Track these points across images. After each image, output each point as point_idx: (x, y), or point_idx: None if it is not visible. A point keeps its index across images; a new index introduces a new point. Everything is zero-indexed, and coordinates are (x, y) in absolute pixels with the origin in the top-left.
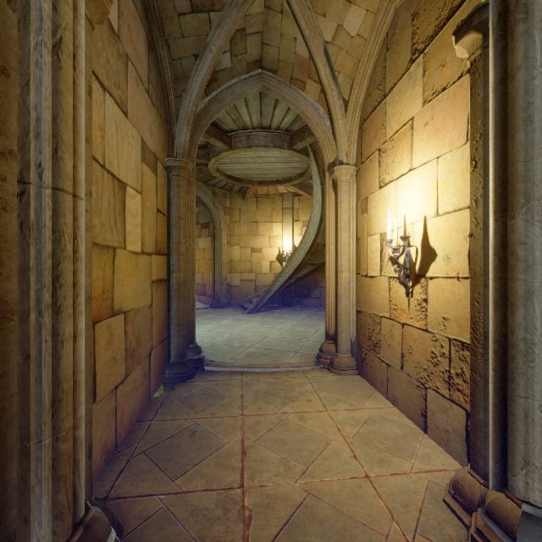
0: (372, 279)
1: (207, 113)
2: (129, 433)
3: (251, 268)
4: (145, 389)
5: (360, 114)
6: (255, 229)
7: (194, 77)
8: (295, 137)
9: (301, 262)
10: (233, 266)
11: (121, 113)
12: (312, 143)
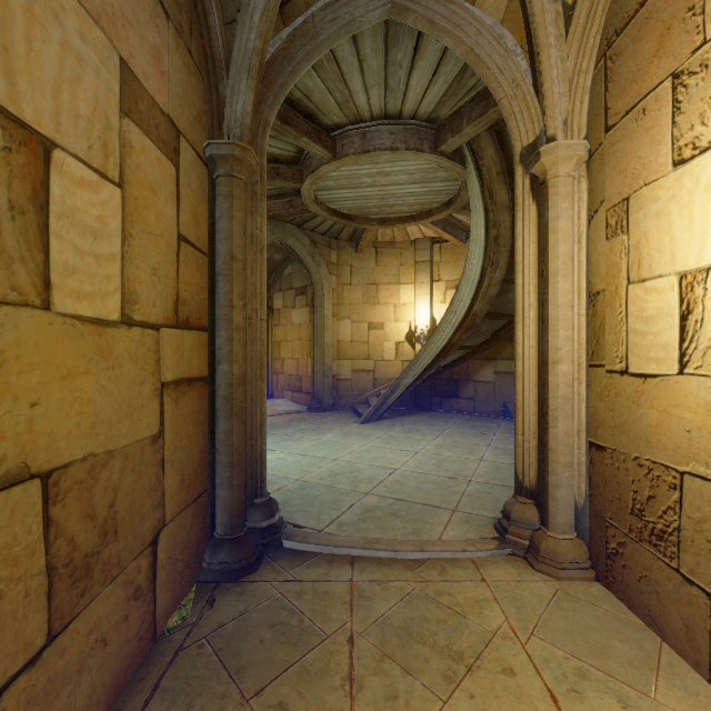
0: (646, 380)
1: (287, 60)
2: None
3: (367, 353)
4: (136, 626)
5: (602, 27)
6: (373, 295)
7: None
8: (444, 130)
9: (447, 344)
10: (341, 349)
11: None
12: (472, 139)
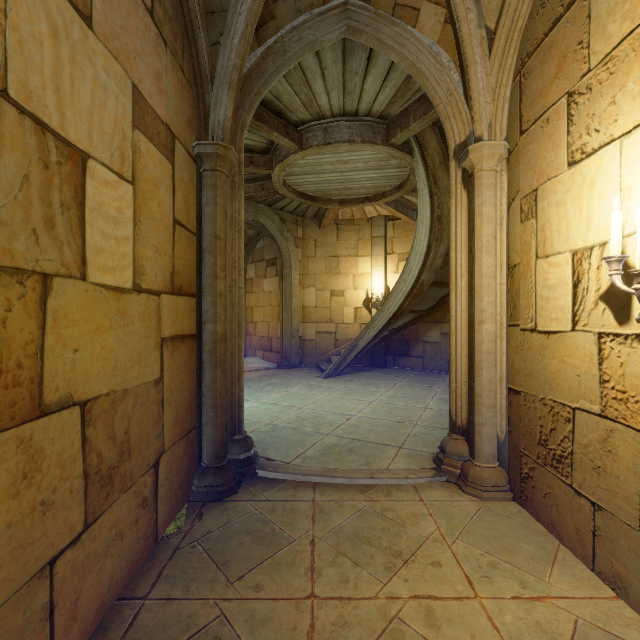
0: (549, 336)
1: (261, 73)
2: (94, 632)
3: (329, 317)
4: (143, 529)
5: (517, 49)
6: (335, 266)
7: (236, 6)
8: (394, 126)
9: (399, 309)
10: (306, 314)
11: (71, 9)
12: (418, 133)
